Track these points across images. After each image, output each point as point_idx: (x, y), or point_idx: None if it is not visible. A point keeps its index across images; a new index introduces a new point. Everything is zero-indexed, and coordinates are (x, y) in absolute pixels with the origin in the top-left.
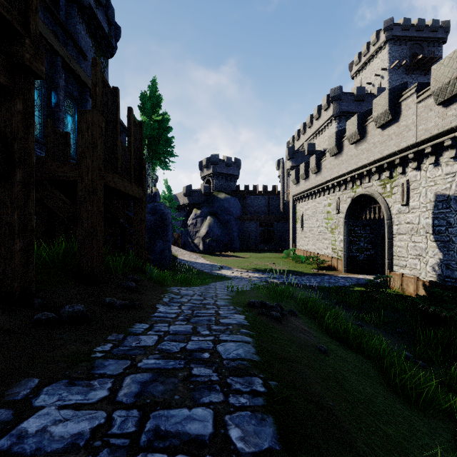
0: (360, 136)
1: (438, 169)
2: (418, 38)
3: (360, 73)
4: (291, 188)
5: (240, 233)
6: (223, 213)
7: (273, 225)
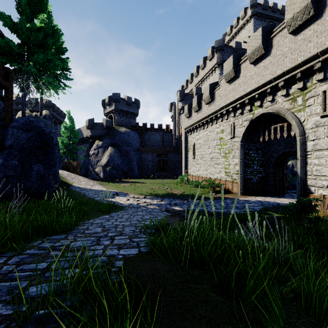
0: (265, 50)
1: None
2: (272, 18)
3: (231, 41)
4: (184, 122)
5: (139, 162)
6: (123, 144)
7: (167, 156)
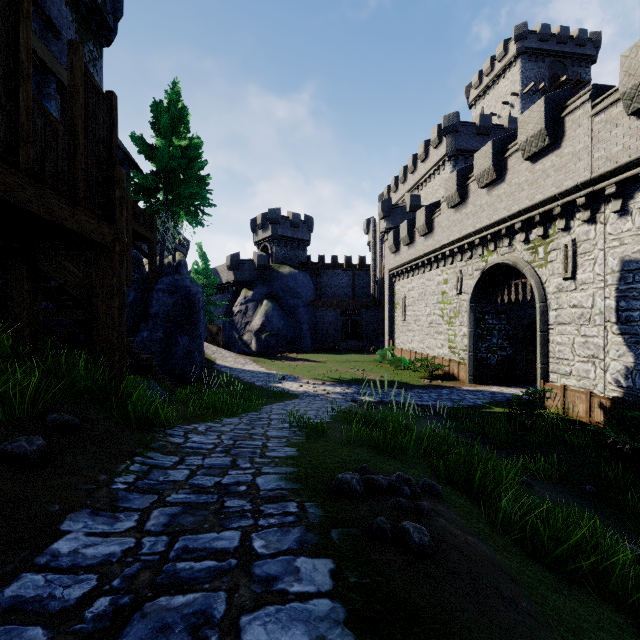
0: (497, 175)
1: (627, 220)
2: (559, 54)
3: (480, 100)
4: (387, 258)
5: (312, 325)
6: (286, 295)
7: (361, 313)
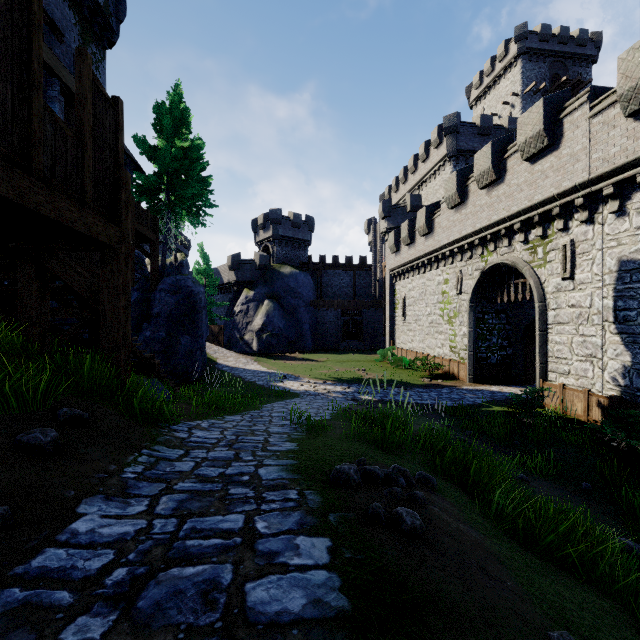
0: (497, 175)
1: (624, 221)
2: (560, 54)
3: (481, 100)
4: (388, 258)
5: (313, 325)
6: (287, 295)
7: (362, 313)
